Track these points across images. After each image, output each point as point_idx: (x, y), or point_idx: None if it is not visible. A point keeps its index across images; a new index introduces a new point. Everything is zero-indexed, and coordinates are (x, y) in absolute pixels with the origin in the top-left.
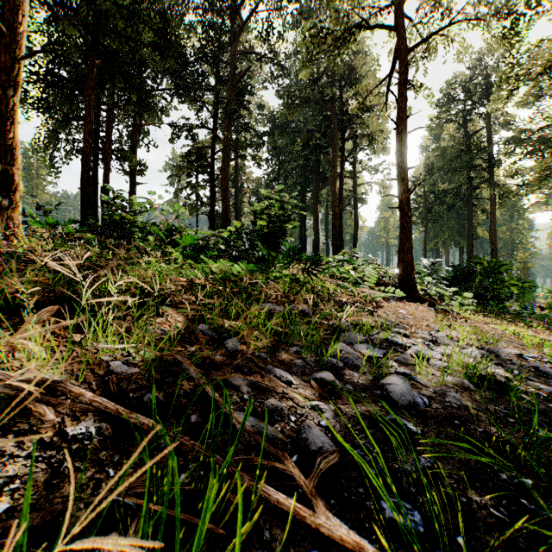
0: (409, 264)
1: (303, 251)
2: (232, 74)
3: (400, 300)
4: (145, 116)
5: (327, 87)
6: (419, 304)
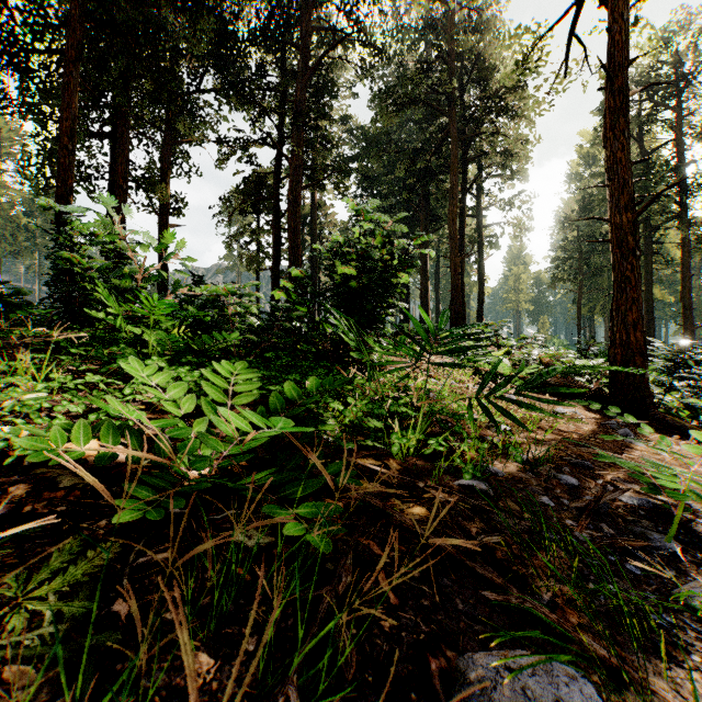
0: (638, 351)
1: (405, 320)
2: (304, 64)
3: (630, 427)
4: (181, 130)
5: (444, 78)
6: (666, 433)
